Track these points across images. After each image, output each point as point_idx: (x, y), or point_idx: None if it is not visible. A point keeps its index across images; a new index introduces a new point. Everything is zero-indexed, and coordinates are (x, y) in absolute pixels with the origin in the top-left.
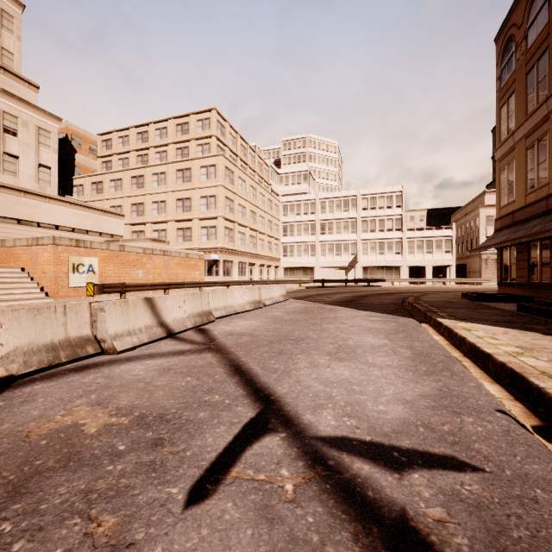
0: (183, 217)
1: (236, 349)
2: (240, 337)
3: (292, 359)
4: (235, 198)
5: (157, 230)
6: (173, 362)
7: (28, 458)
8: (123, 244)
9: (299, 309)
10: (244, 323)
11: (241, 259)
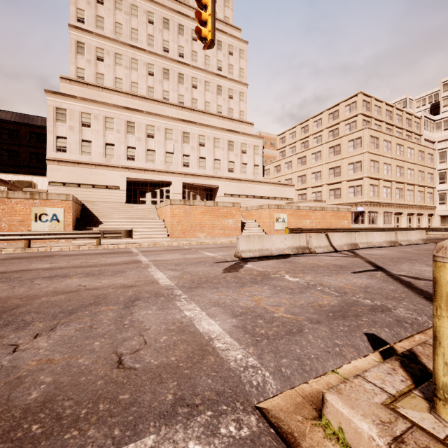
0: (334, 181)
1: (370, 258)
2: (374, 255)
3: (400, 263)
4: (379, 159)
5: (314, 192)
6: (340, 258)
7: (310, 265)
8: (296, 204)
9: (432, 249)
10: (379, 251)
11: (385, 209)
